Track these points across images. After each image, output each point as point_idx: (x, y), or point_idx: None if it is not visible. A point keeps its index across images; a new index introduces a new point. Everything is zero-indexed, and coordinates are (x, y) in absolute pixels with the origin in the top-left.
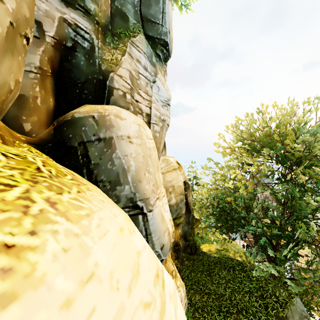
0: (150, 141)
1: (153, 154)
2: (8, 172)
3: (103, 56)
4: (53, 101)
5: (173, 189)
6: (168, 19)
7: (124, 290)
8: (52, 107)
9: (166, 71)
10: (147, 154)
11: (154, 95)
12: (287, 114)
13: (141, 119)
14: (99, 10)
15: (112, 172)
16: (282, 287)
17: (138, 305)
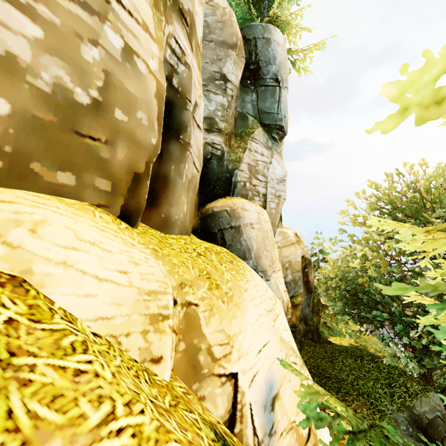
0: (267, 224)
1: (270, 235)
2: (228, 256)
3: (230, 157)
4: (198, 198)
5: (290, 265)
6: (283, 106)
7: (264, 291)
8: (197, 203)
9: (283, 140)
10: (265, 236)
11: (270, 175)
12: (441, 176)
13: (259, 207)
14: (227, 125)
15: (241, 251)
16: (418, 381)
17: (268, 296)
